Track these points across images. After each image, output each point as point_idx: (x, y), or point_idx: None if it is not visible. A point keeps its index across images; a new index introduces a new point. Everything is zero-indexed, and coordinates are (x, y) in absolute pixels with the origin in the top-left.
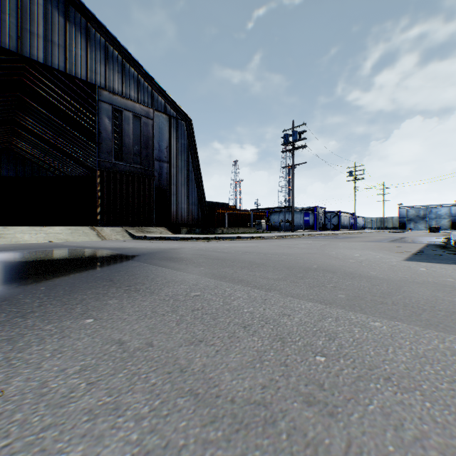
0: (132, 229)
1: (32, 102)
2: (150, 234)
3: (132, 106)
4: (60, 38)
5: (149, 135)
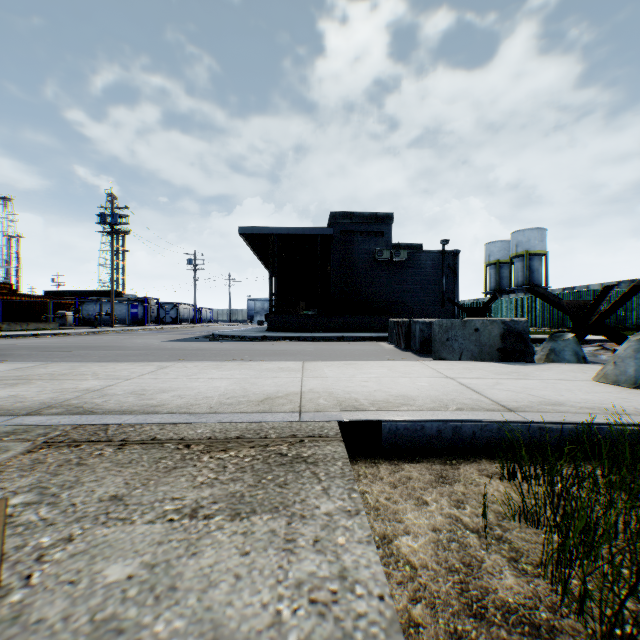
0: None
1: None
2: None
3: None
4: None
5: None
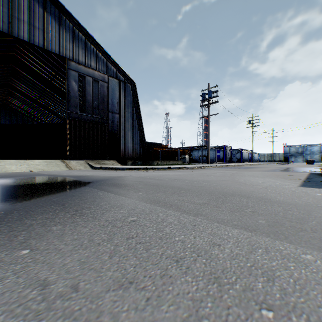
0: (91, 162)
1: (21, 71)
2: (105, 165)
3: (92, 73)
4: (40, 23)
5: (104, 93)
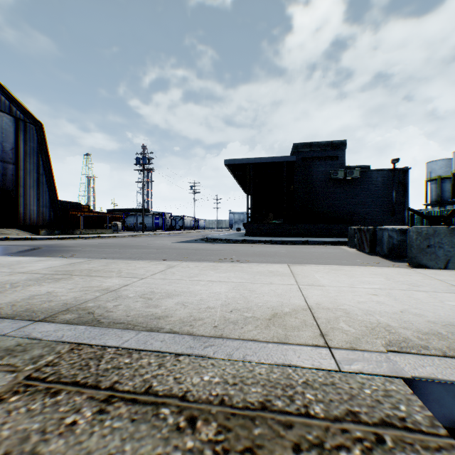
0: None
1: None
2: (9, 236)
3: None
4: None
5: None
